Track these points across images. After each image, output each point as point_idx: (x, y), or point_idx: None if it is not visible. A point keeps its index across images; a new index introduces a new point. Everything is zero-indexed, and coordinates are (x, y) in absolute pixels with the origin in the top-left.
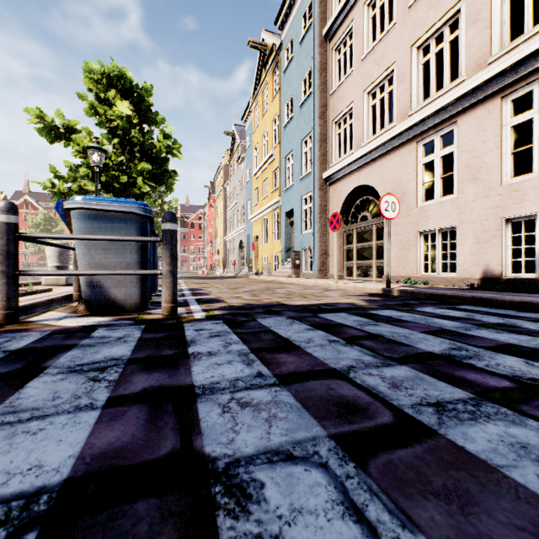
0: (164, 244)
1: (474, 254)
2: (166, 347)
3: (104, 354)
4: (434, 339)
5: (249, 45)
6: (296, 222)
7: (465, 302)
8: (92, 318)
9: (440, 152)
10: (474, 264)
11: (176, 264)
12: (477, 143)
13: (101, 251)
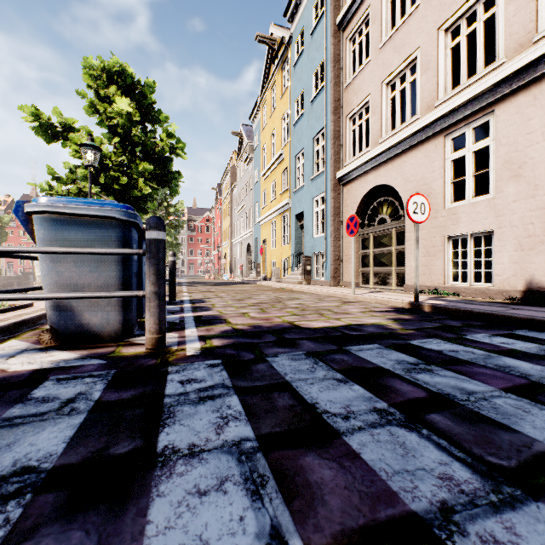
0: (148, 258)
1: (516, 263)
2: (126, 430)
3: (18, 451)
4: (539, 411)
5: (257, 39)
6: (306, 225)
7: (519, 325)
8: (54, 354)
9: (473, 147)
10: (516, 274)
11: (163, 283)
12: (520, 135)
13: (71, 266)
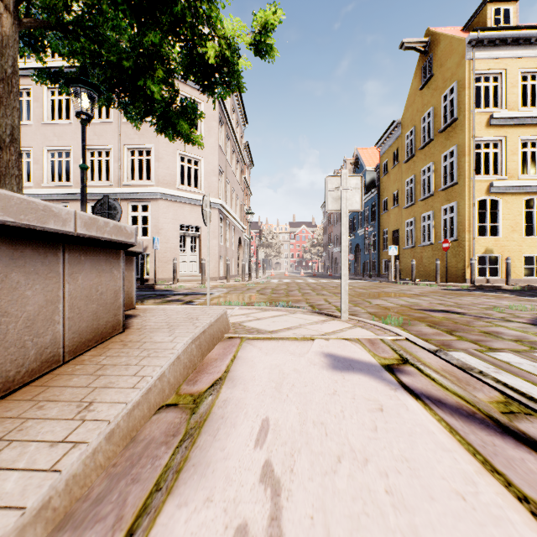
0: None
1: None
2: None
3: None
4: None
5: None
6: None
7: None
8: None
9: None
10: None
11: None
12: None
13: None
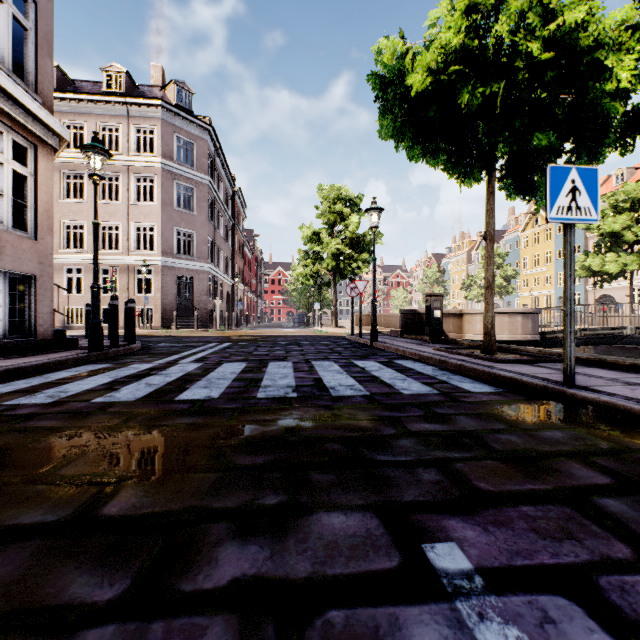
0: None
1: None
2: None
3: None
4: None
5: (528, 213)
6: None
7: None
8: None
9: (637, 292)
10: None
11: None
12: None
13: None
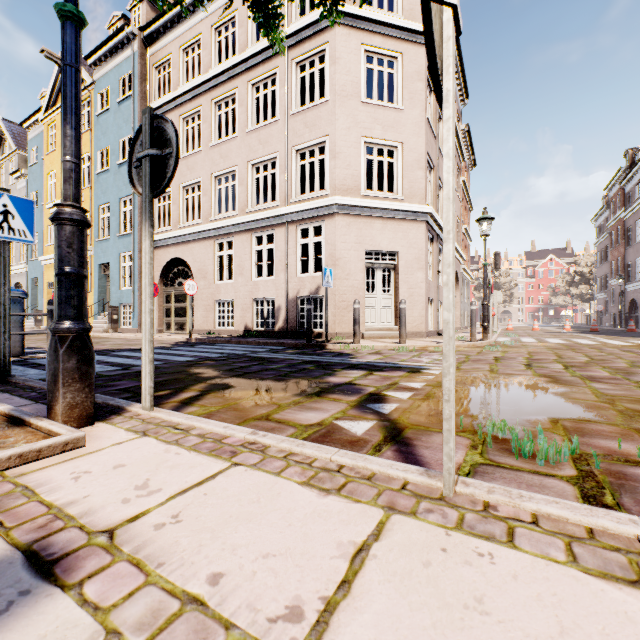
0: (51, 317)
1: (242, 317)
2: None
3: None
4: (187, 352)
5: (44, 54)
6: (113, 277)
7: (223, 343)
8: None
9: (227, 252)
10: (242, 323)
11: None
12: (243, 254)
13: None
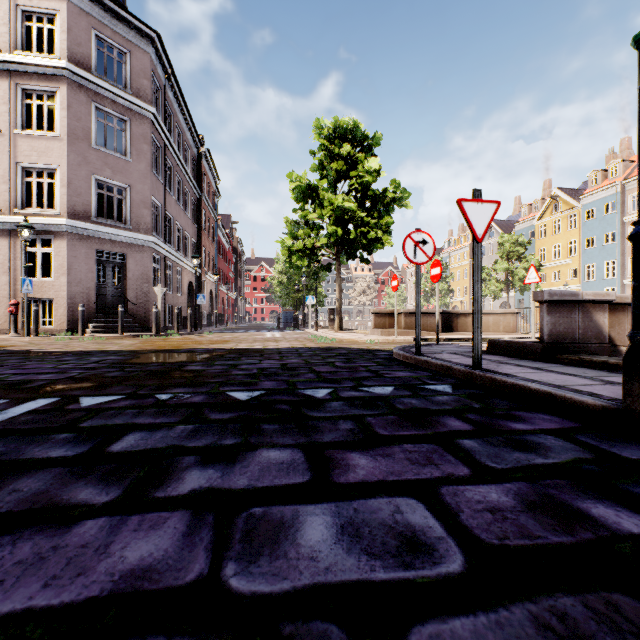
0: None
1: None
2: None
3: None
4: None
5: (548, 197)
6: None
7: None
8: None
9: None
10: None
11: None
12: None
13: None
